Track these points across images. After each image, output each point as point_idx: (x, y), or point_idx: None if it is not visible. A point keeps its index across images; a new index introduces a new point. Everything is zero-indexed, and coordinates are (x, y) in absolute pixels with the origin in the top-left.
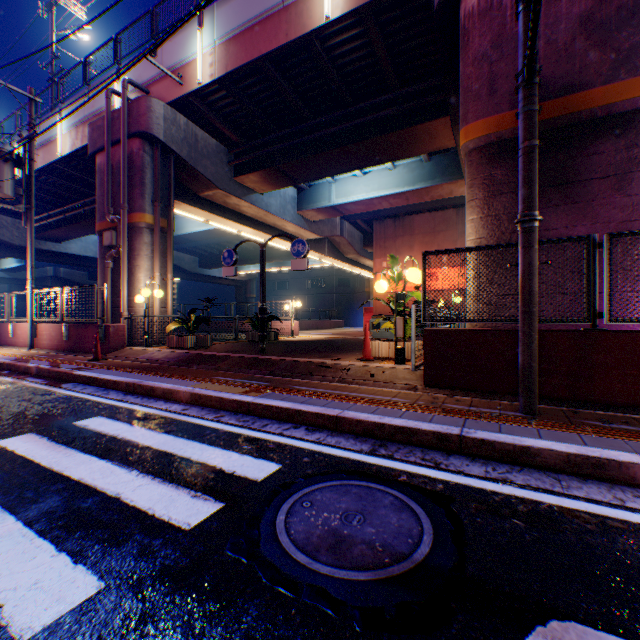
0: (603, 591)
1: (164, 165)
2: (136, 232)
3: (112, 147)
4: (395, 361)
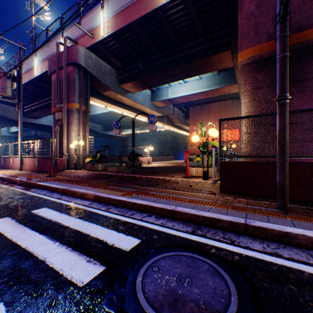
0: None
1: (85, 79)
2: (71, 112)
3: (59, 70)
4: (202, 178)
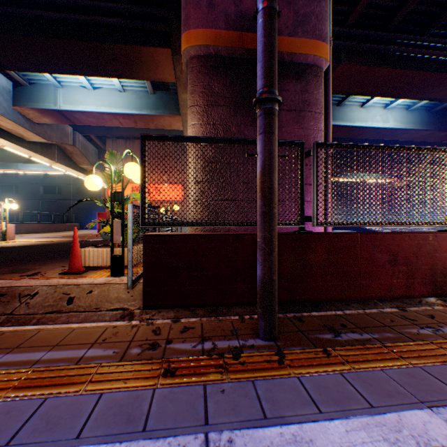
0: None
1: None
2: None
3: None
4: (112, 272)
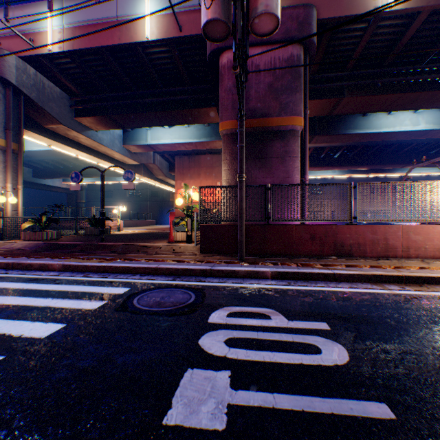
0: (242, 300)
1: (15, 102)
2: None
3: None
4: (187, 242)
